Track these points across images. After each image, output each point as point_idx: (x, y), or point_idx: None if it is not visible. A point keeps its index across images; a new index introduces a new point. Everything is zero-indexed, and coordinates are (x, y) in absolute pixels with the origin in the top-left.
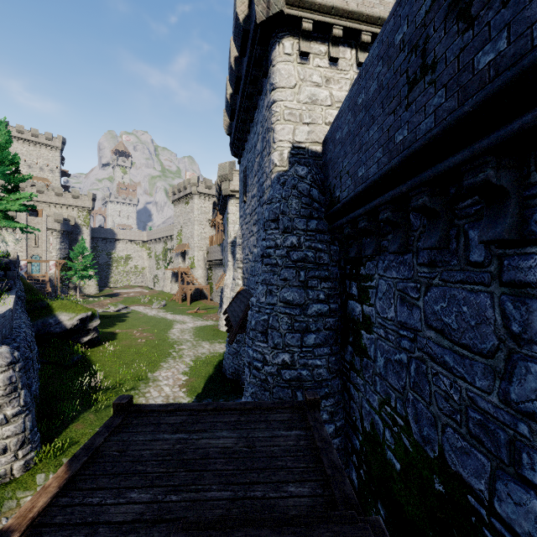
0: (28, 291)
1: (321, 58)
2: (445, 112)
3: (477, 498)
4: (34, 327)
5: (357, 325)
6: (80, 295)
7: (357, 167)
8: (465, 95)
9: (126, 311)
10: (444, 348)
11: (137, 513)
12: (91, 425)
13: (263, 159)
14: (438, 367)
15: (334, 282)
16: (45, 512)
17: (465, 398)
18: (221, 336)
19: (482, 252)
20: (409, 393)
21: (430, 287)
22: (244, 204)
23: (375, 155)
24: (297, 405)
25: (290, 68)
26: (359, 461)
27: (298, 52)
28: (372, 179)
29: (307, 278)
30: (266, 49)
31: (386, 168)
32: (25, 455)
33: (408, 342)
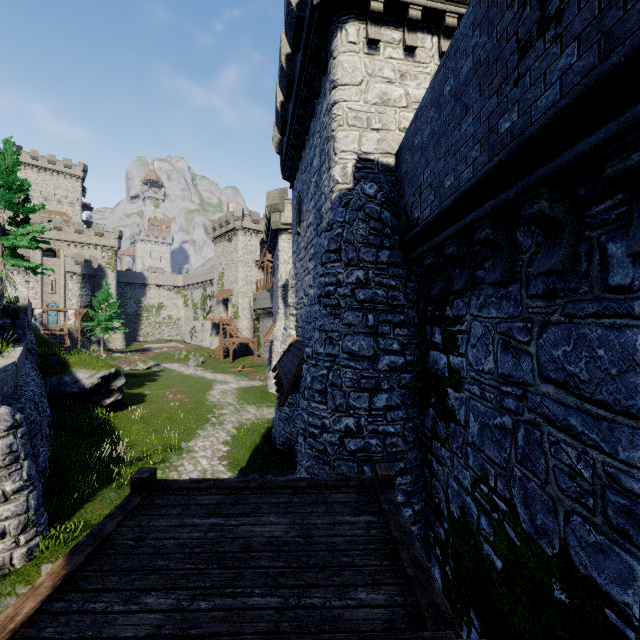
0: (42, 344)
1: (394, 47)
2: (578, 74)
3: (620, 615)
4: (47, 386)
5: (441, 381)
6: (105, 350)
7: (444, 175)
8: (611, 43)
9: (157, 369)
10: (568, 407)
11: (152, 626)
12: (110, 505)
13: (321, 178)
14: (559, 434)
15: (411, 328)
16: (32, 621)
17: (601, 475)
18: (270, 399)
19: (628, 272)
20: (516, 468)
21: (546, 326)
22: (298, 236)
23: (469, 155)
24: (365, 483)
25: (355, 60)
26: (444, 555)
27: (365, 40)
28: (465, 186)
29: (377, 323)
30: (325, 38)
31: (486, 168)
32: (28, 540)
33: (513, 401)
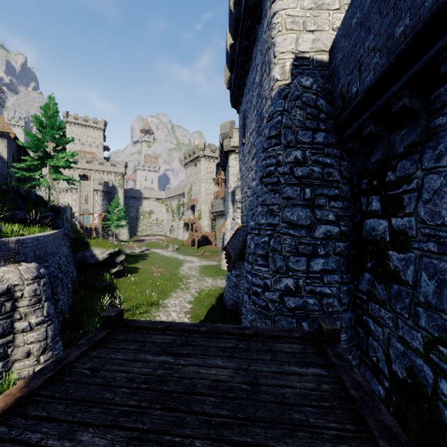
0: (77, 234)
1: None
2: None
3: None
4: (76, 259)
5: (379, 246)
6: (116, 240)
7: (394, 26)
8: None
9: (148, 252)
10: None
11: None
12: None
13: (261, 86)
14: None
15: (344, 202)
16: None
17: None
18: (222, 274)
19: None
20: None
21: None
22: (243, 147)
23: None
24: (309, 335)
25: None
26: None
27: None
28: (431, 10)
29: (313, 197)
30: None
31: None
32: (46, 360)
33: None
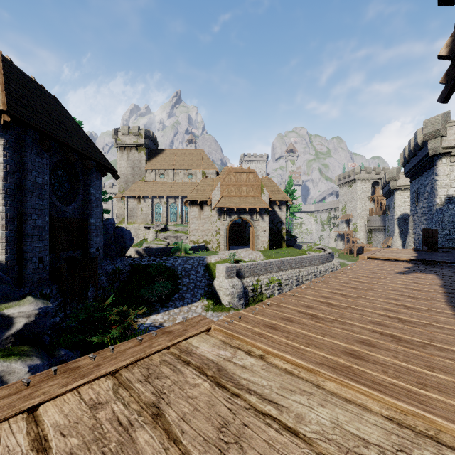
0: None
1: None
2: None
3: None
4: None
5: None
6: None
7: None
8: None
9: None
10: None
11: None
12: None
13: (430, 196)
14: None
15: None
16: None
17: None
18: None
19: None
20: None
21: None
22: (415, 206)
23: None
24: None
25: (445, 168)
26: None
27: (449, 161)
28: None
29: (453, 245)
30: (433, 158)
31: None
32: None
33: None
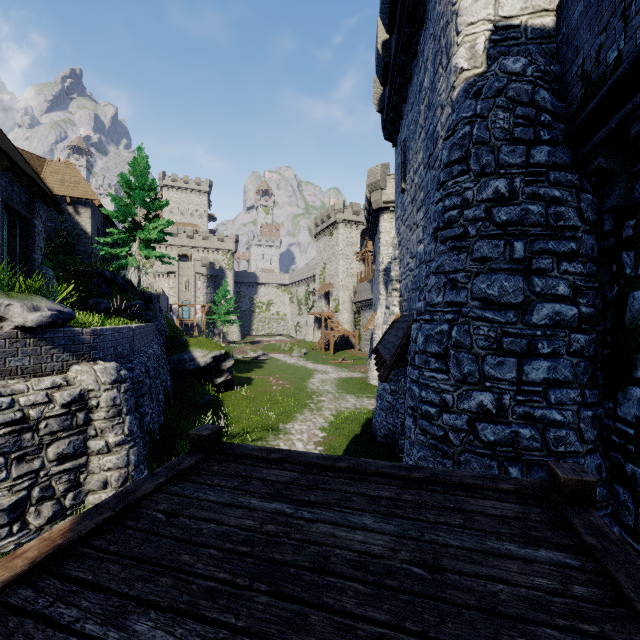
0: (174, 331)
1: None
2: None
3: None
4: (171, 363)
5: None
6: (224, 341)
7: None
8: None
9: (265, 358)
10: None
11: None
12: None
13: (434, 90)
14: None
15: (587, 264)
16: None
17: None
18: (370, 390)
19: None
20: None
21: None
22: (402, 195)
23: None
24: (532, 489)
25: None
26: None
27: None
28: None
29: (529, 256)
30: None
31: None
32: None
33: None
